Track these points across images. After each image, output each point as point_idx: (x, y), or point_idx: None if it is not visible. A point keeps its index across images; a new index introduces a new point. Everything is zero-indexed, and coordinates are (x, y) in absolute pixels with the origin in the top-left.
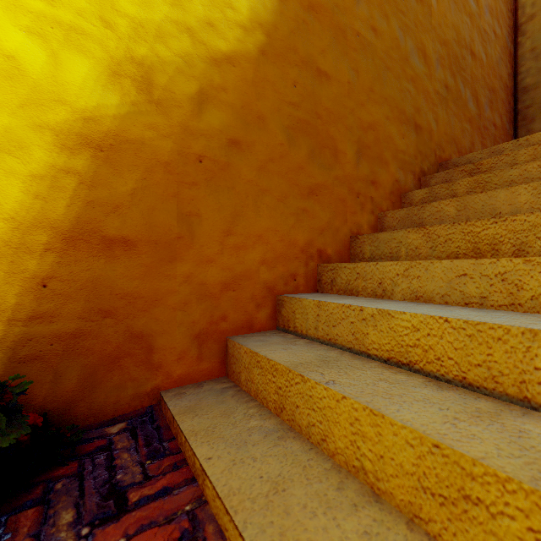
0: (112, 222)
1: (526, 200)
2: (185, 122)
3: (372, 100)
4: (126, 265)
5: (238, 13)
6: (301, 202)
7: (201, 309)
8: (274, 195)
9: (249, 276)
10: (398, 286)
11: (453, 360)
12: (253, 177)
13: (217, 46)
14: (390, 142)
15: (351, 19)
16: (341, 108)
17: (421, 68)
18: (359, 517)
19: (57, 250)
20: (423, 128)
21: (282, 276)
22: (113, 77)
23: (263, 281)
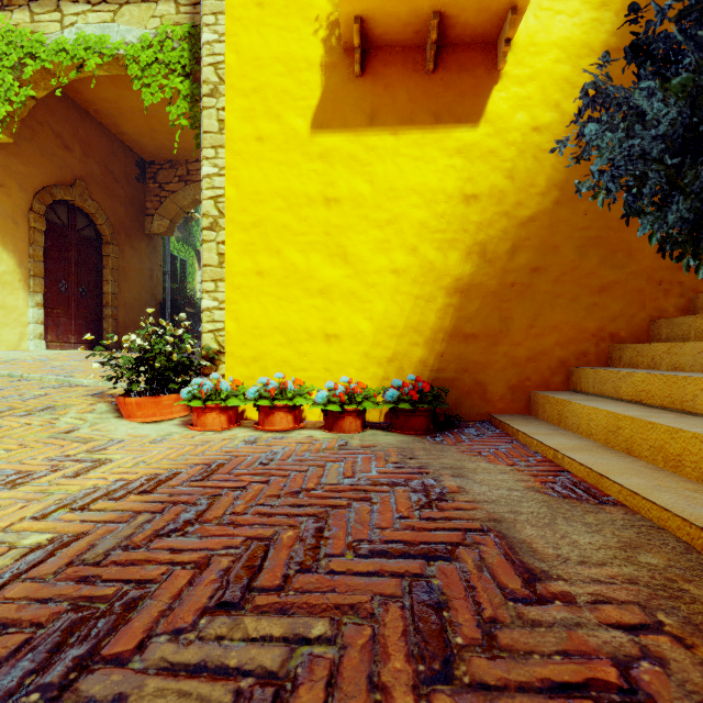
0: (467, 326)
1: None
2: (504, 267)
3: None
4: (473, 347)
5: (538, 187)
6: (591, 299)
7: (513, 373)
8: (566, 298)
9: (546, 354)
10: (664, 360)
11: (658, 396)
12: (549, 289)
13: (523, 214)
14: None
15: None
16: None
17: None
18: (582, 442)
19: (446, 341)
20: None
21: (574, 354)
22: (468, 255)
23: (557, 357)
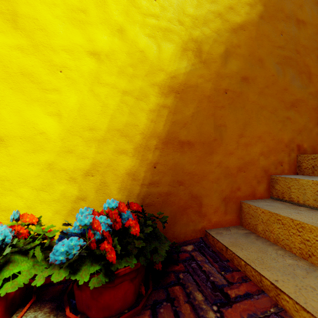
0: (182, 132)
1: None
2: (218, 71)
3: None
4: (189, 156)
5: None
6: (285, 113)
7: (226, 183)
8: (268, 110)
9: (253, 163)
10: None
11: None
12: (255, 99)
13: (235, 20)
14: None
15: None
16: (314, 43)
17: None
18: None
19: (159, 149)
20: None
21: (273, 163)
22: (183, 51)
23: (261, 166)
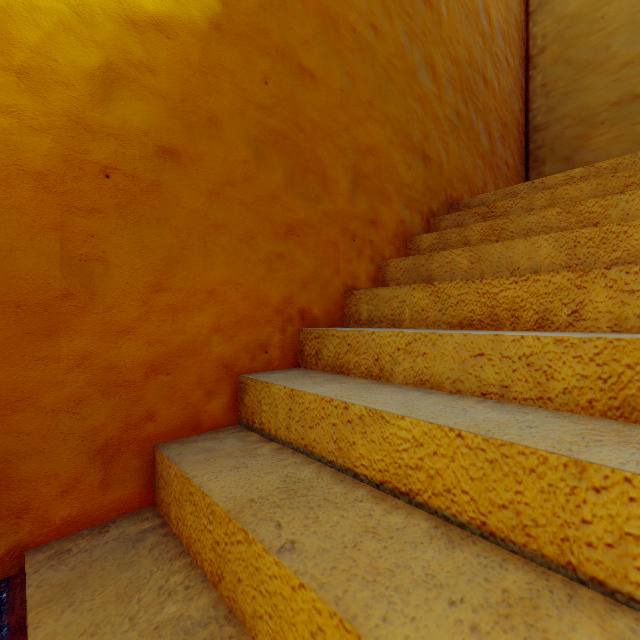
0: None
1: (547, 254)
2: (77, 112)
3: (372, 117)
4: None
5: None
6: (275, 244)
7: (109, 408)
8: (234, 233)
9: (194, 351)
10: (399, 364)
11: (469, 495)
12: (200, 206)
13: (138, 1)
14: (394, 173)
15: (345, 8)
16: (332, 122)
17: (430, 86)
18: None
19: None
20: (433, 160)
21: (247, 348)
22: None
23: (217, 357)
